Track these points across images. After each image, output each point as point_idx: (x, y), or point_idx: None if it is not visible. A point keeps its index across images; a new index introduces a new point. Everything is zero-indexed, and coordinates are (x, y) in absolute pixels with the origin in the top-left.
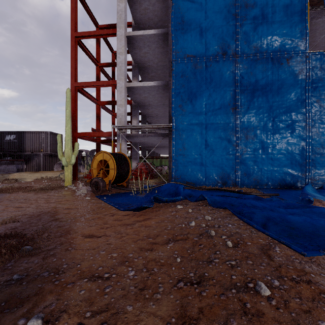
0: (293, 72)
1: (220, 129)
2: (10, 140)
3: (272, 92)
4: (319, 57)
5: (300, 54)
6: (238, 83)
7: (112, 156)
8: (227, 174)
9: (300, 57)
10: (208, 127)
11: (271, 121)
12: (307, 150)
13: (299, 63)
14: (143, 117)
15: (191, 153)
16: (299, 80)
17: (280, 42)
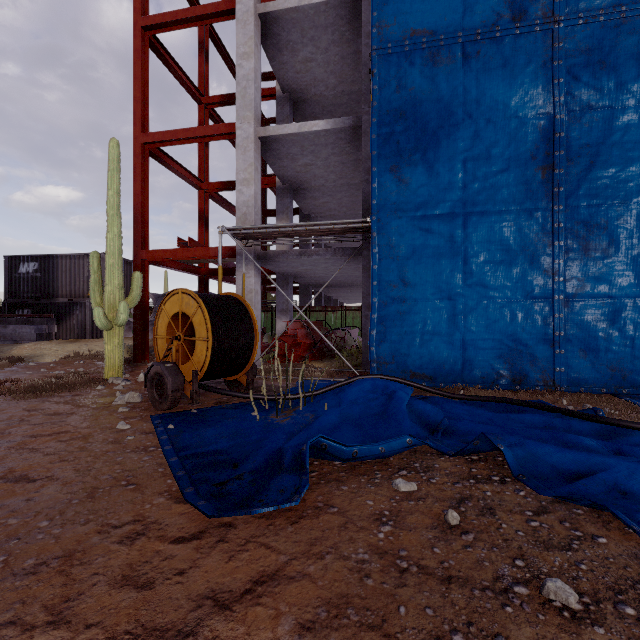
0: None
1: (506, 227)
2: (29, 274)
3: None
4: None
5: None
6: (562, 94)
7: (204, 302)
8: (528, 353)
9: None
10: (473, 222)
11: None
12: None
13: None
14: (305, 219)
15: (423, 295)
16: None
17: None
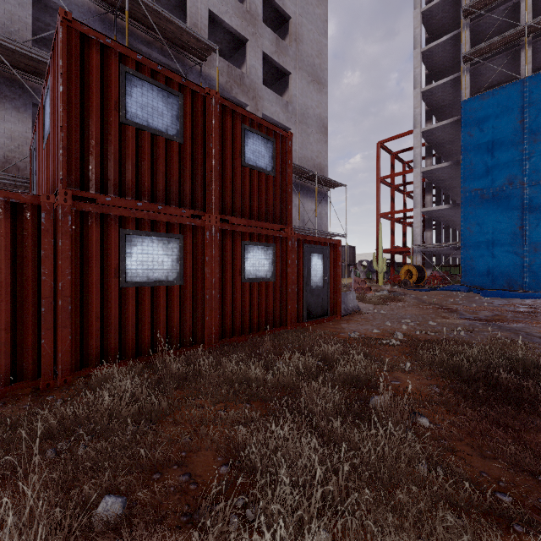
0: None
1: (506, 244)
2: None
3: None
4: None
5: None
6: (526, 206)
7: (414, 267)
8: (514, 280)
9: None
10: (495, 243)
11: None
12: None
13: None
14: (439, 224)
15: (478, 264)
16: None
17: None
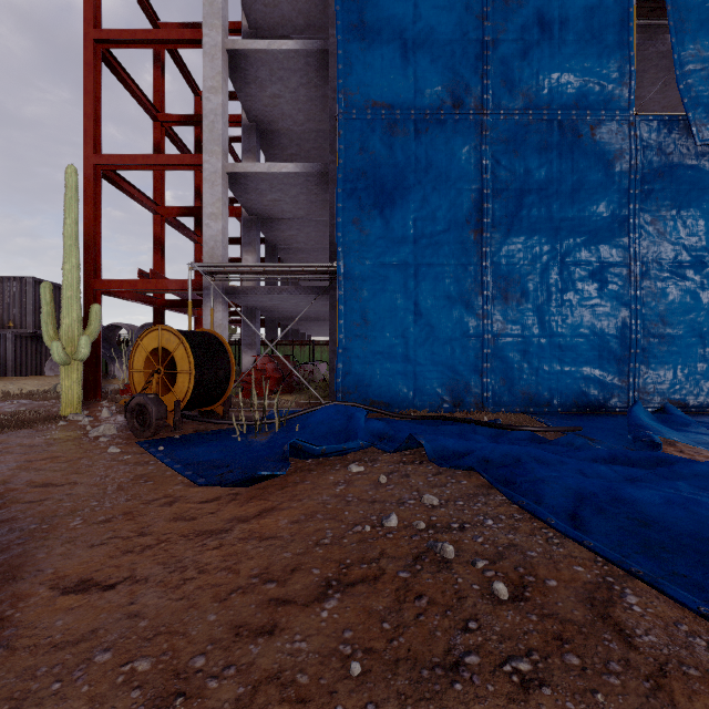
0: (603, 156)
1: (447, 277)
2: None
3: (561, 198)
4: (655, 127)
5: (619, 118)
6: (489, 173)
7: (186, 338)
8: (464, 382)
9: (619, 123)
10: (422, 272)
11: (558, 262)
12: (633, 328)
13: (617, 137)
14: (272, 250)
15: (381, 333)
16: (617, 175)
17: (576, 89)
